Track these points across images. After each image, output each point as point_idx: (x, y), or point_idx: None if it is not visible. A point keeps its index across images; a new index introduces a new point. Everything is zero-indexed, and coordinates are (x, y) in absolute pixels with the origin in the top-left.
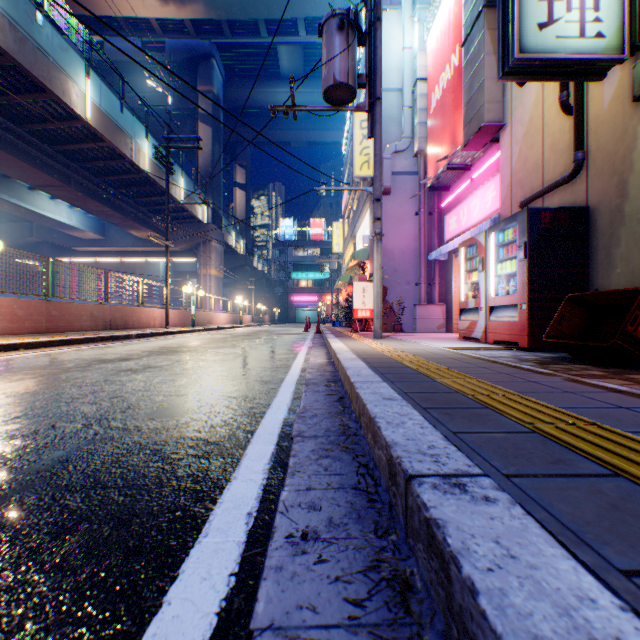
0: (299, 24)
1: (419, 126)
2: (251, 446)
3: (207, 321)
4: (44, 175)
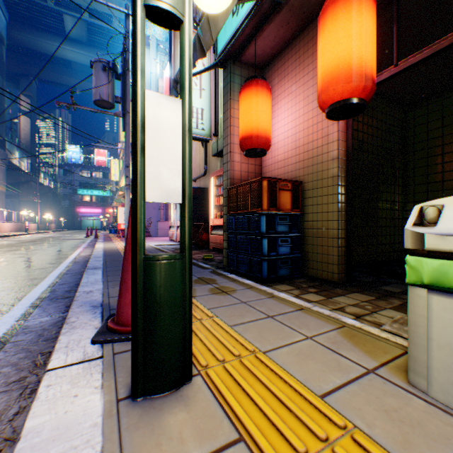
0: (83, 8)
1: None
2: (48, 277)
3: None
4: None
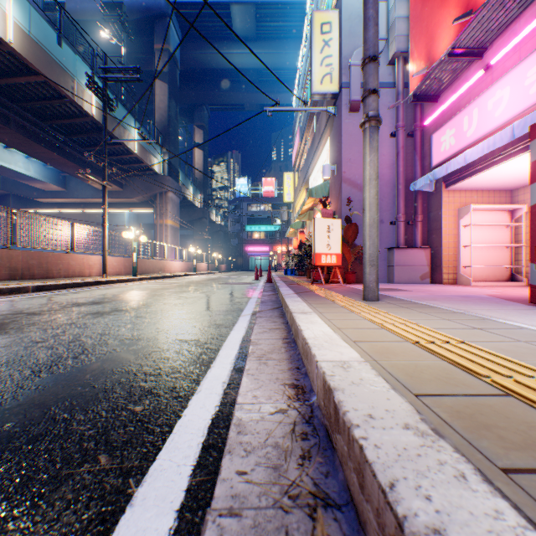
0: None
1: (397, 21)
2: None
3: (159, 269)
4: None
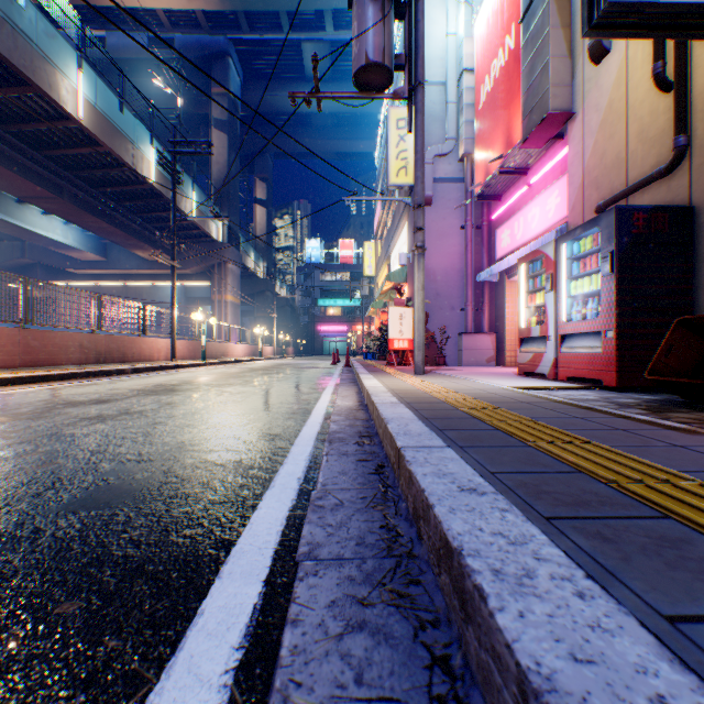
0: (326, 17)
1: (465, 125)
2: (217, 587)
3: (221, 353)
4: (31, 184)
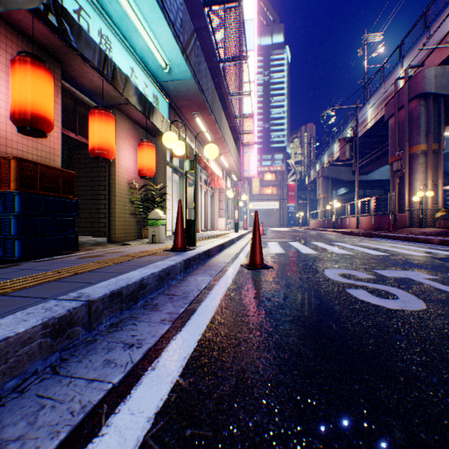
0: None
1: None
2: None
3: None
4: None
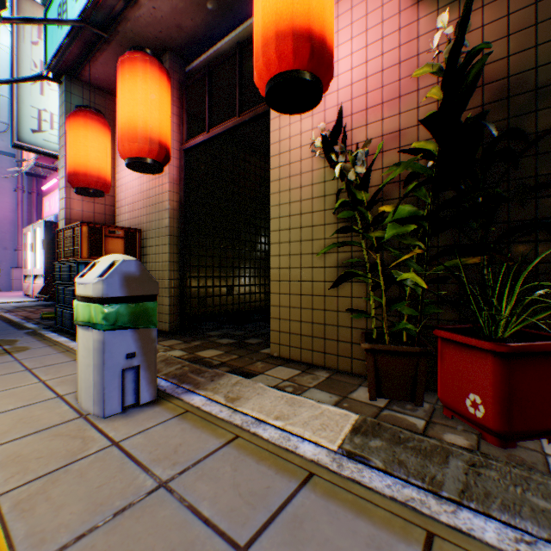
0: None
1: None
2: None
3: None
4: None
